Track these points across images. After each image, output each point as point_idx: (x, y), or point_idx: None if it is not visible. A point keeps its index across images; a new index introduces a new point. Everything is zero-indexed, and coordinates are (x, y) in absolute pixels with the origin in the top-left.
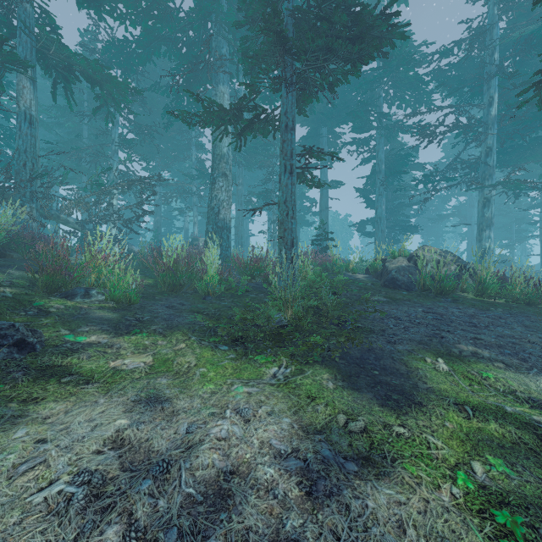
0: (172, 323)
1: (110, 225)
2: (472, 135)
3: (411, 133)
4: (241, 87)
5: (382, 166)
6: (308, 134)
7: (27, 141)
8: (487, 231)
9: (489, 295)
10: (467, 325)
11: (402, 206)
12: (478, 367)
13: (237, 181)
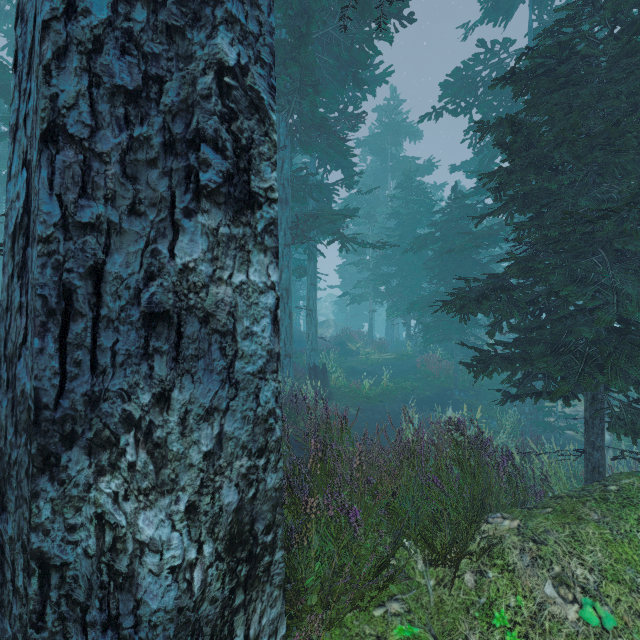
0: None
1: None
2: None
3: None
4: None
5: None
6: None
7: None
8: None
9: None
10: None
11: None
12: None
13: None
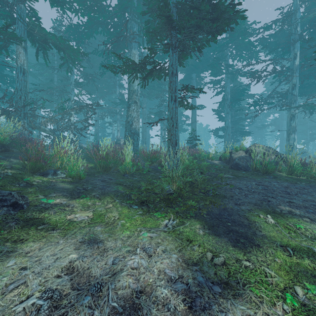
0: (104, 191)
1: (69, 132)
2: (283, 77)
3: (246, 76)
4: (145, 51)
5: (228, 96)
6: (184, 77)
7: (22, 84)
8: (293, 134)
9: (296, 174)
10: (284, 193)
11: (240, 119)
12: (293, 221)
13: (143, 106)
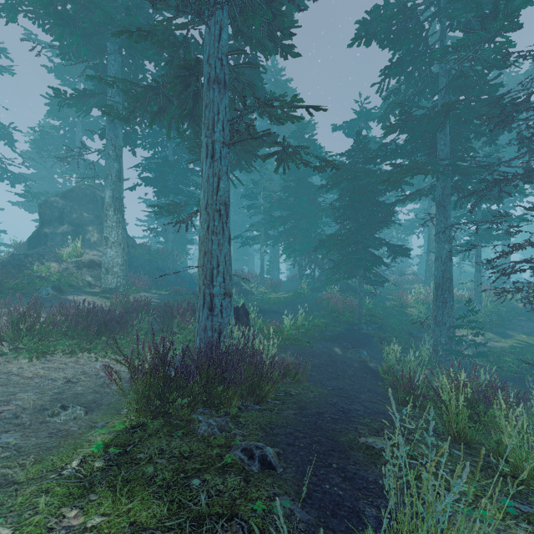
0: None
1: None
2: None
3: None
4: None
5: None
6: None
7: None
8: None
9: None
10: None
11: None
12: None
13: None
